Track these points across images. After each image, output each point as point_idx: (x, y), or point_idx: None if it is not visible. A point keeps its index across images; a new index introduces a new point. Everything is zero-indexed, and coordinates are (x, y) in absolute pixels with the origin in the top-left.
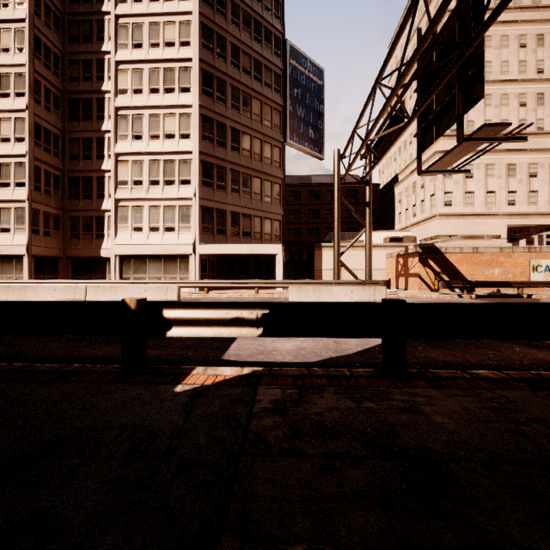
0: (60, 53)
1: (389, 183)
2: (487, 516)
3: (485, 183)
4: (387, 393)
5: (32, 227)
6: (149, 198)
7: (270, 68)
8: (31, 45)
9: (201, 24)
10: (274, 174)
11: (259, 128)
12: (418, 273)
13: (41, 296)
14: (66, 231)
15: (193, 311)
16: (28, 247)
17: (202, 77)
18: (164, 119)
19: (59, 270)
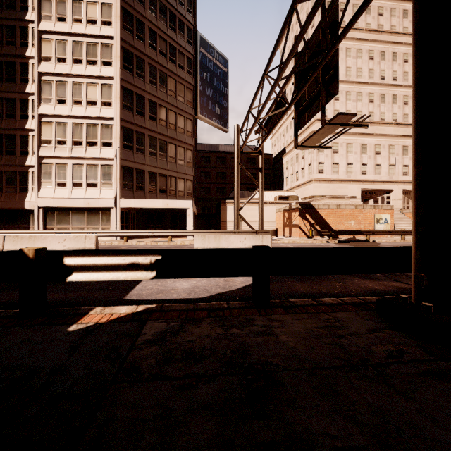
0: None
1: (279, 154)
2: (298, 413)
3: (346, 157)
4: (251, 320)
5: None
6: (73, 157)
7: (183, 53)
8: None
9: (122, 8)
10: (187, 142)
11: (173, 102)
12: (298, 224)
13: None
14: None
15: (93, 258)
16: None
17: (122, 54)
18: (87, 88)
19: None
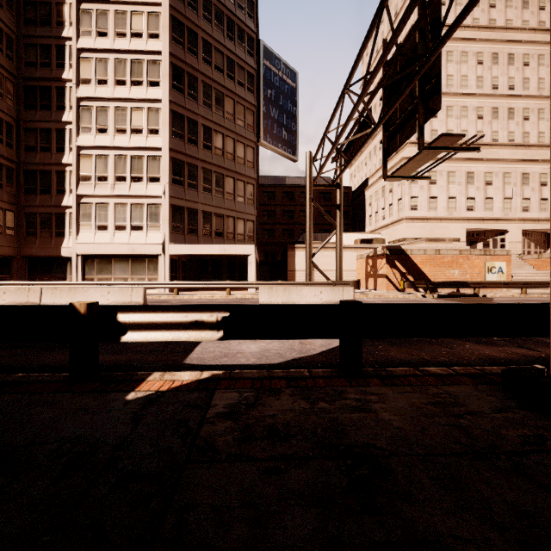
0: (14, 35)
1: (360, 186)
2: (416, 508)
3: (447, 189)
4: (342, 392)
5: None
6: (115, 195)
7: (243, 67)
8: None
9: (171, 17)
10: (247, 174)
11: (231, 127)
12: (385, 274)
13: None
14: (21, 228)
15: (150, 315)
16: None
17: (172, 72)
18: (131, 113)
19: (13, 270)
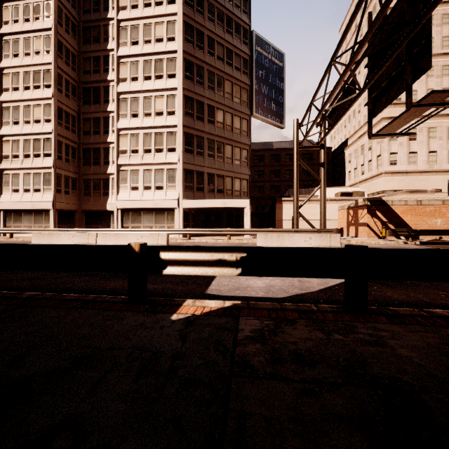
0: (76, 53)
1: (340, 146)
2: None
3: (427, 144)
4: (352, 327)
5: (56, 187)
6: (144, 164)
7: (239, 54)
8: (55, 48)
9: (184, 22)
10: (243, 142)
11: (230, 104)
12: (366, 223)
13: (64, 241)
14: (81, 190)
15: (184, 254)
16: (53, 203)
17: (185, 65)
18: (155, 100)
19: (76, 220)
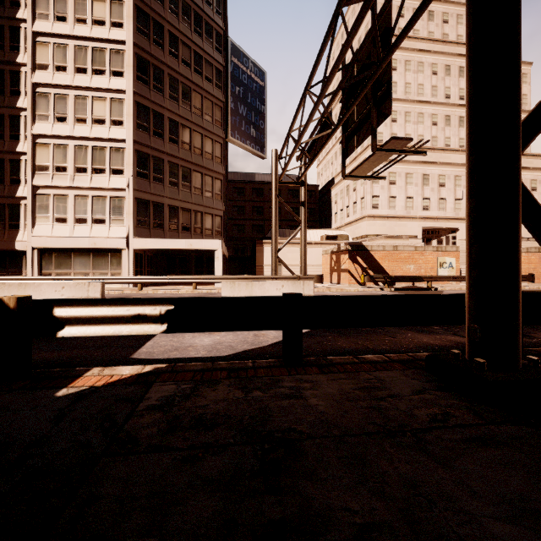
0: None
1: (327, 185)
2: (317, 486)
3: (405, 189)
4: (279, 381)
5: None
6: (75, 187)
7: (211, 63)
8: None
9: (135, 7)
10: (215, 170)
11: (199, 122)
12: (348, 269)
13: None
14: None
15: (90, 309)
16: None
17: (136, 63)
18: (93, 103)
19: None
